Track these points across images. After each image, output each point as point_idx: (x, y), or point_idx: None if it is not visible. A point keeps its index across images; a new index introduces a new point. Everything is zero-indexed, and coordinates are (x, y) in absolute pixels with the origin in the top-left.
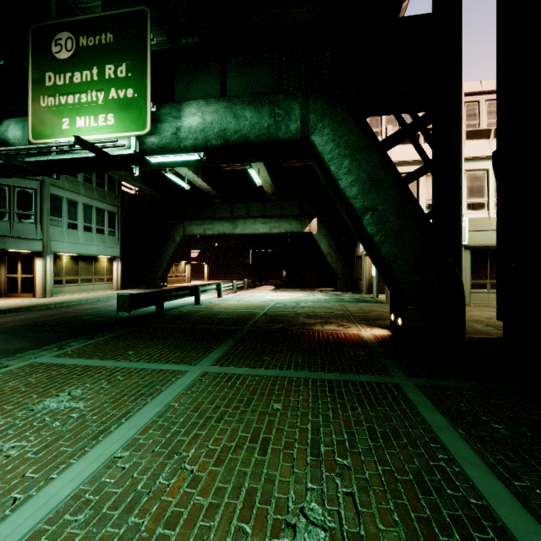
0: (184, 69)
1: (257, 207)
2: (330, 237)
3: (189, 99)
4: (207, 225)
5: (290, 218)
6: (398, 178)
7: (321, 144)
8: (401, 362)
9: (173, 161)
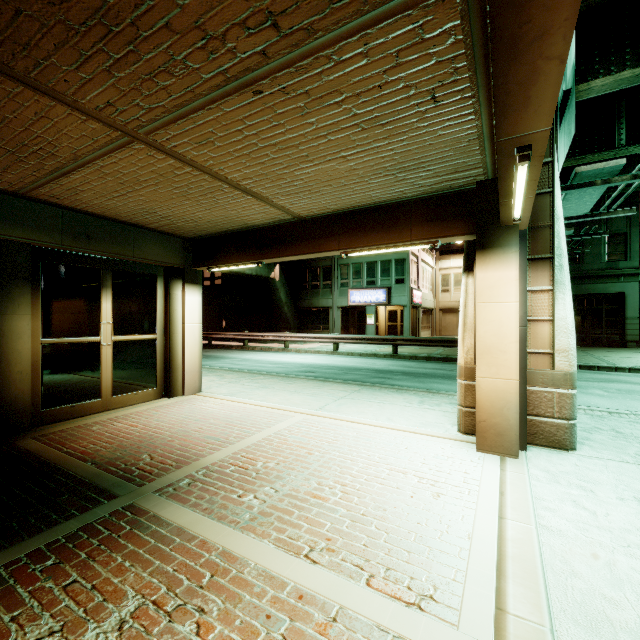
0: None
1: None
2: (287, 287)
3: None
4: None
5: None
6: None
7: None
8: None
9: None
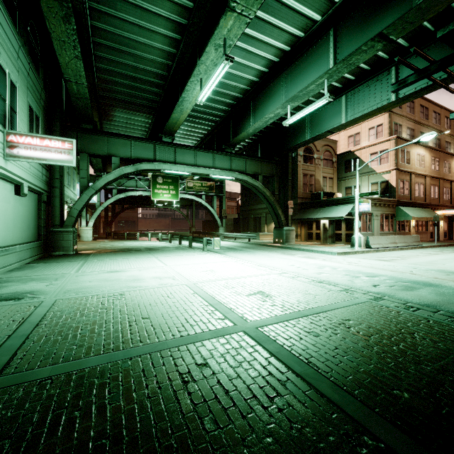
0: None
1: None
2: None
3: None
4: None
5: None
6: None
7: None
8: None
9: None
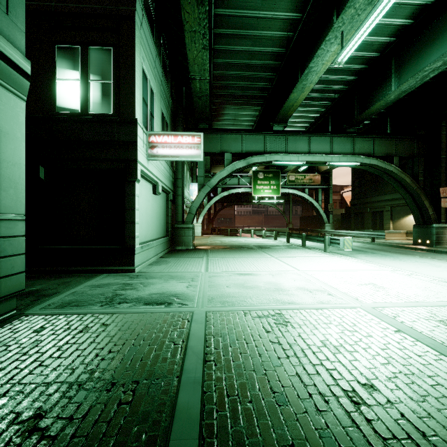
0: None
1: None
2: None
3: None
4: None
5: None
6: None
7: None
8: None
9: None
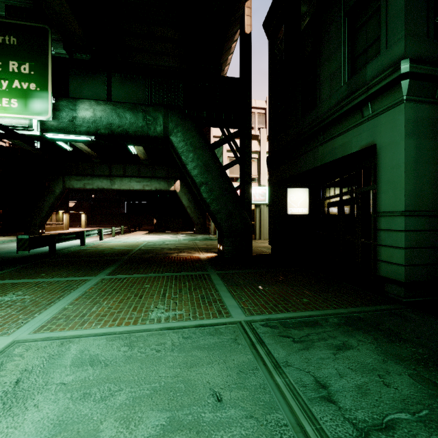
0: (77, 73)
1: (132, 168)
2: (189, 195)
3: (82, 95)
4: (87, 180)
5: (159, 179)
6: (220, 167)
7: (176, 142)
8: (215, 266)
9: (68, 138)
